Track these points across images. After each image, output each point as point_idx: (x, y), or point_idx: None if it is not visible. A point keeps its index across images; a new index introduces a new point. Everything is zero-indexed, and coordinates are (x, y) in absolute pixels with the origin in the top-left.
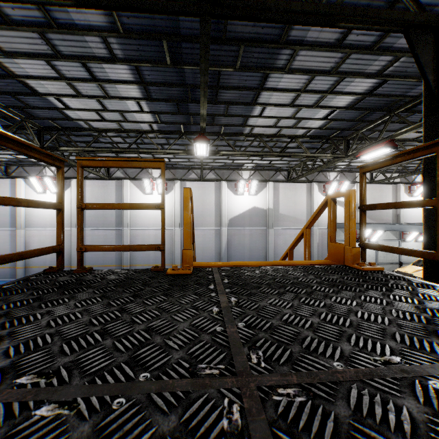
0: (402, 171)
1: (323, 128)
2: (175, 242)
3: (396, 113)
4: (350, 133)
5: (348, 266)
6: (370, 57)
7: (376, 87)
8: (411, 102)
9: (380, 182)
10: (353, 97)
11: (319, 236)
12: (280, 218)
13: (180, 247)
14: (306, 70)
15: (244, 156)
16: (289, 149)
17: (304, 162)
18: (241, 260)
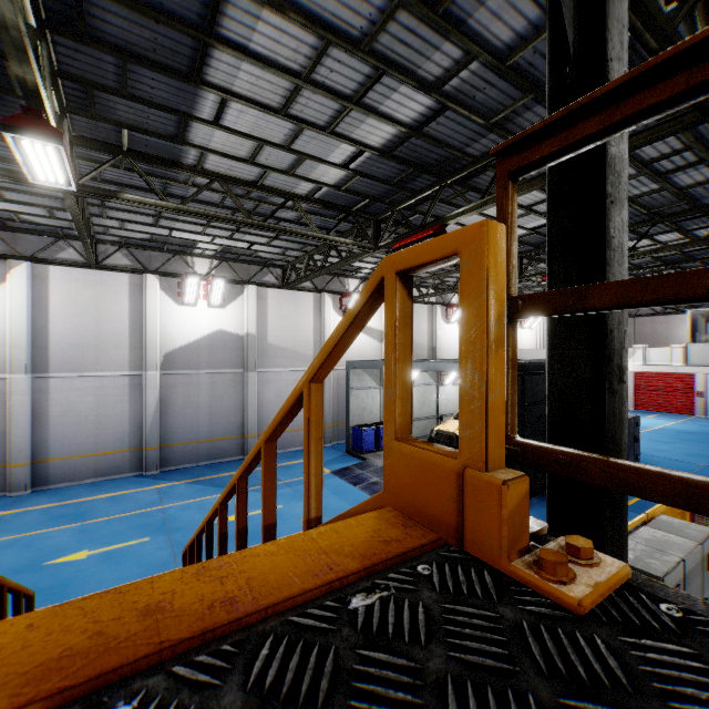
0: (439, 288)
1: (342, 188)
2: (13, 410)
3: (449, 183)
4: (382, 209)
5: (480, 559)
6: (430, 38)
7: (429, 118)
8: (470, 167)
9: (414, 301)
10: (394, 129)
11: (334, 383)
12: (269, 352)
13: (29, 420)
14: (312, 19)
15: (185, 215)
16: (284, 224)
17: (311, 255)
18: (191, 437)
